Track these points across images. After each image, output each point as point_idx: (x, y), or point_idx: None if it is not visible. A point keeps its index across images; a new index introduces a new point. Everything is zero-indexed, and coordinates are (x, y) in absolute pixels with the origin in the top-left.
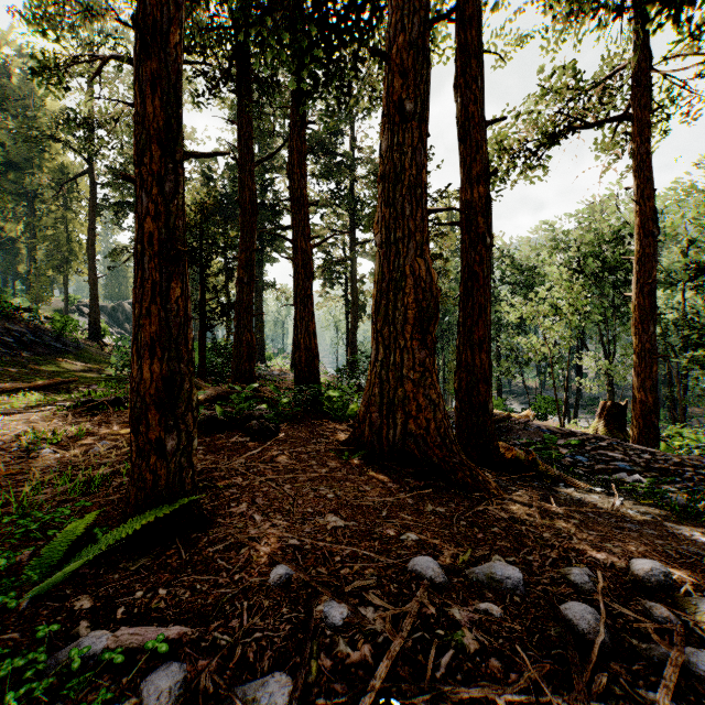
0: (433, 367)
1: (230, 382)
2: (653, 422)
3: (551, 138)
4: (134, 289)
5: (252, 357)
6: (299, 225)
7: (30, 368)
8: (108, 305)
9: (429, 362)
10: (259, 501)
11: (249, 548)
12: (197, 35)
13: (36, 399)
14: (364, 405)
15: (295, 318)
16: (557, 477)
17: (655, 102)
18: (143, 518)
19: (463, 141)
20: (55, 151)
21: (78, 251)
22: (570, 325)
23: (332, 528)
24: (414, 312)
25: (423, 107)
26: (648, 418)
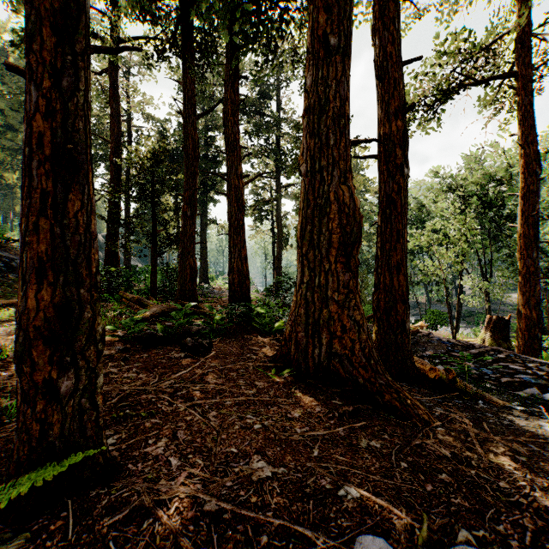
0: (356, 289)
1: (176, 299)
2: (536, 334)
3: (446, 93)
4: (22, 200)
5: (194, 278)
6: (232, 165)
7: (14, 287)
8: None
9: (352, 285)
10: (180, 436)
11: (154, 518)
12: (146, 4)
13: (11, 314)
14: (290, 325)
15: (229, 245)
16: (475, 394)
17: (534, 64)
18: (18, 485)
19: (381, 79)
20: None
21: None
22: (461, 251)
23: (257, 481)
24: (338, 236)
25: (346, 42)
26: (531, 330)
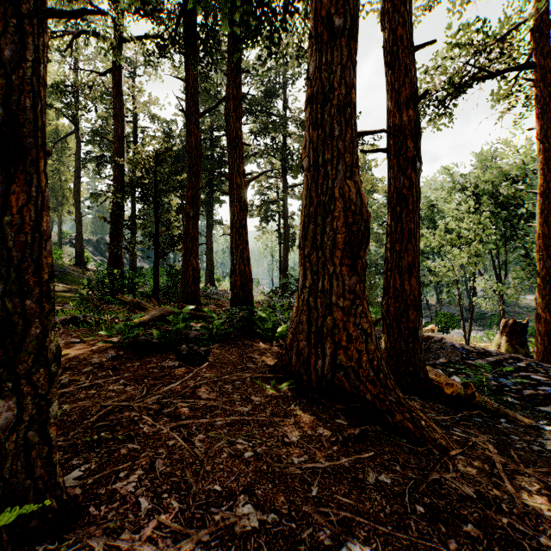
0: (363, 294)
1: (179, 302)
2: None
3: (459, 86)
4: None
5: (197, 280)
6: (234, 163)
7: None
8: (93, 239)
9: (359, 289)
10: (158, 466)
11: None
12: None
13: None
14: (291, 332)
15: (231, 246)
16: (496, 410)
17: None
18: None
19: (391, 66)
20: (51, 118)
21: (69, 196)
22: (474, 252)
23: (240, 534)
24: (344, 236)
25: (353, 23)
26: None
